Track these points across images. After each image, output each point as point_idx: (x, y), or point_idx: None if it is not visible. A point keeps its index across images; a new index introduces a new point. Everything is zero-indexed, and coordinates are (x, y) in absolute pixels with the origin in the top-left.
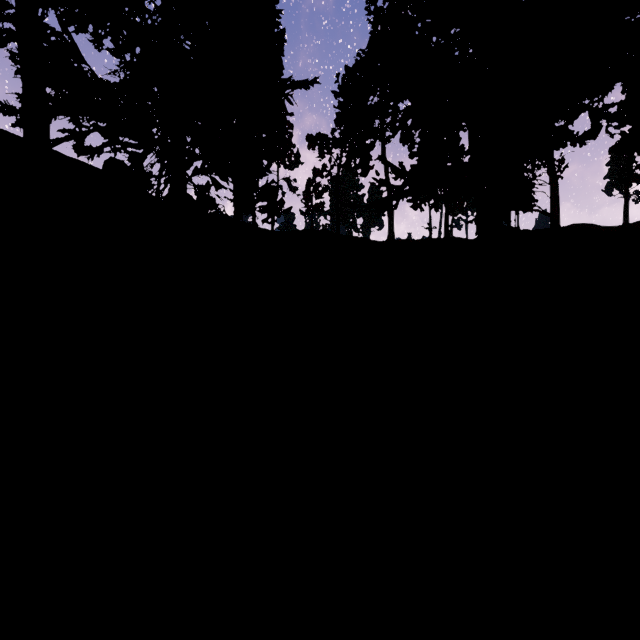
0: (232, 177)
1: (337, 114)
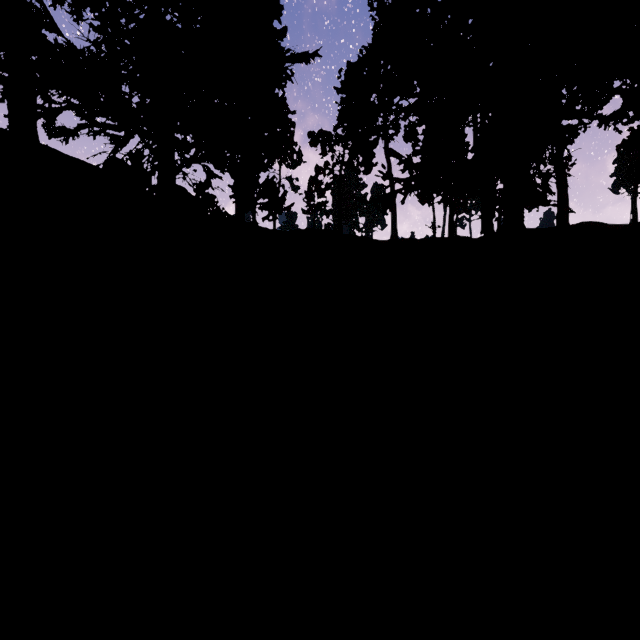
0: (227, 167)
1: (340, 111)
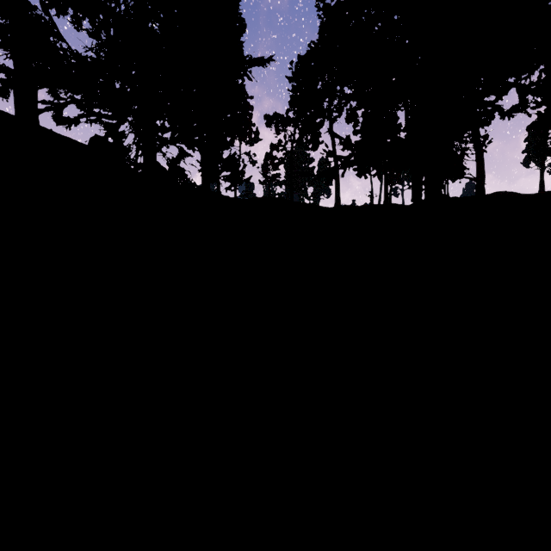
0: (198, 147)
1: (291, 96)
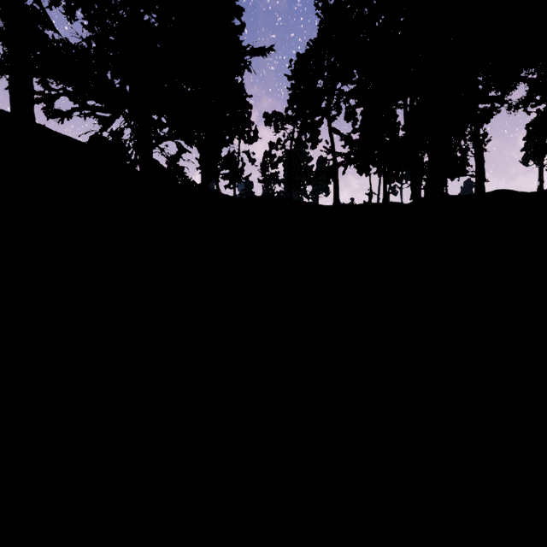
0: (196, 143)
1: (290, 95)
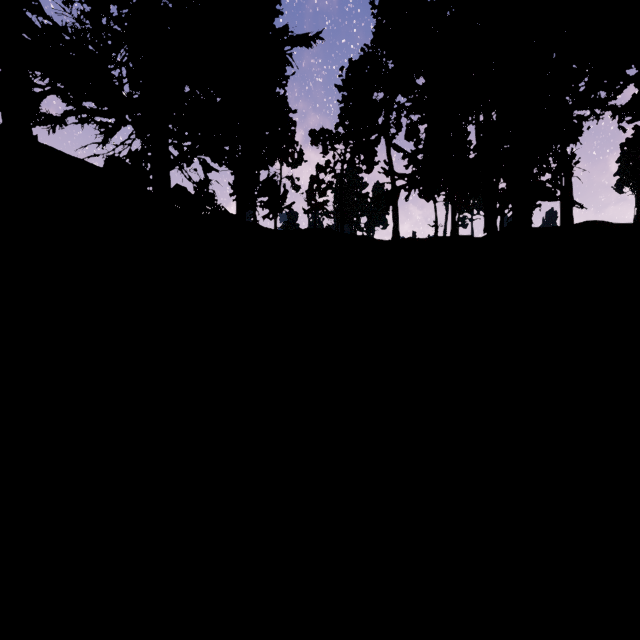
0: (225, 160)
1: (341, 109)
